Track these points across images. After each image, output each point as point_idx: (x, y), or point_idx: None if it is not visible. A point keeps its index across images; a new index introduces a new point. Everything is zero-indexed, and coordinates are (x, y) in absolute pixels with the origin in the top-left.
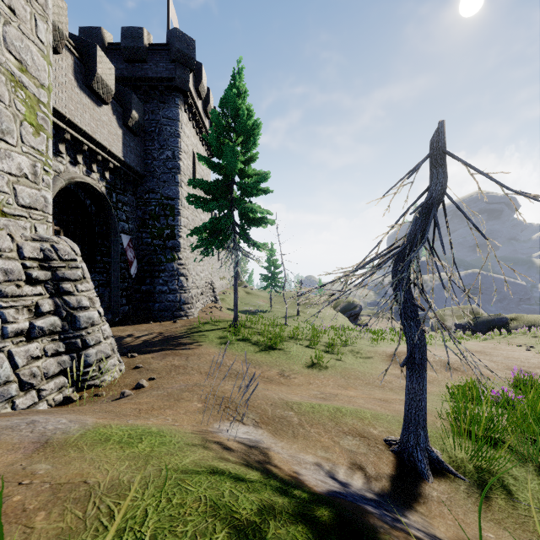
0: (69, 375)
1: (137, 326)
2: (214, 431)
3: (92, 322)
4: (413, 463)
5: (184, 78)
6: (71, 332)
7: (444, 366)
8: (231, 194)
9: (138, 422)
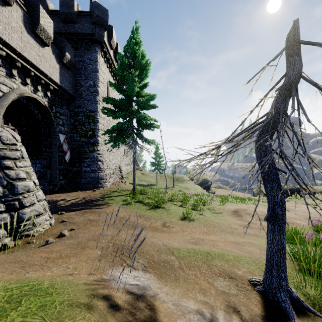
0: (3, 229)
1: (69, 193)
2: (107, 279)
3: (28, 189)
4: (277, 303)
5: (101, 34)
6: (10, 197)
7: None
8: (131, 108)
9: (36, 274)
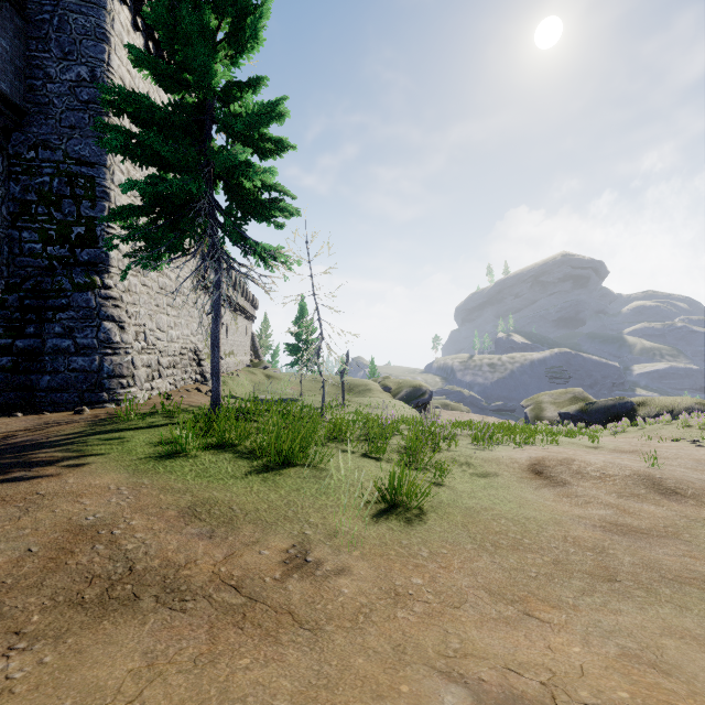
0: None
1: None
2: None
3: None
4: None
5: None
6: None
7: (652, 487)
8: (206, 141)
9: None
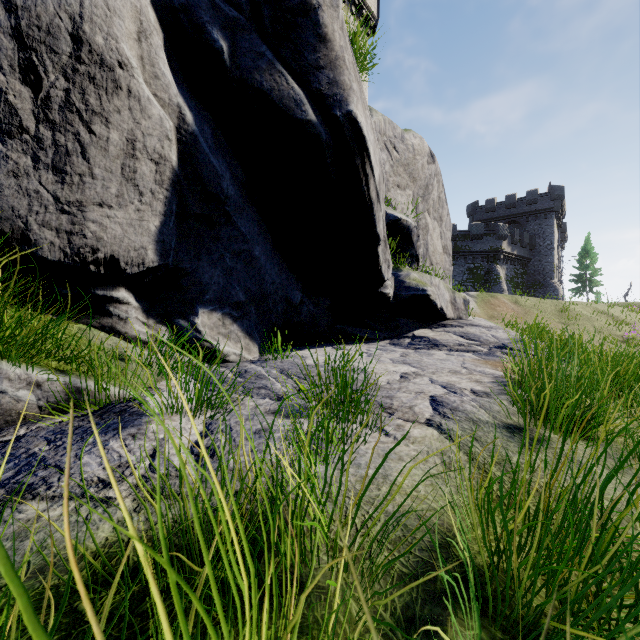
0: None
1: None
2: None
3: None
4: None
5: (562, 237)
6: None
7: None
8: (585, 277)
9: None
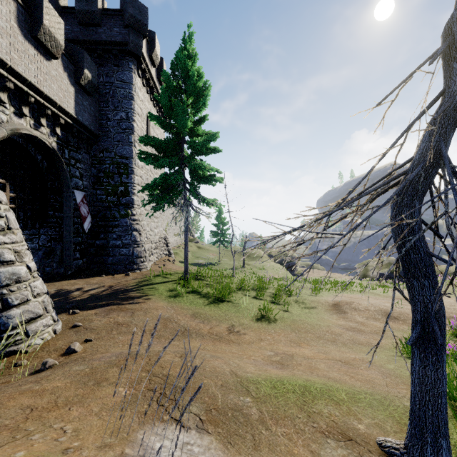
0: None
1: (89, 279)
2: (133, 456)
3: (17, 279)
4: None
5: (137, 43)
6: None
7: (385, 315)
8: (182, 152)
9: None
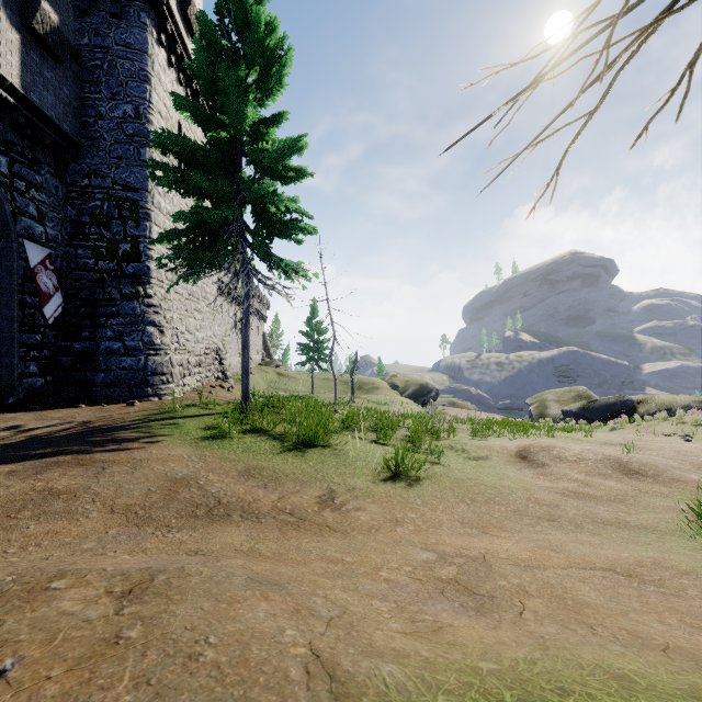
0: None
1: (50, 411)
2: None
3: None
4: None
5: None
6: None
7: (618, 468)
8: (237, 172)
9: None
